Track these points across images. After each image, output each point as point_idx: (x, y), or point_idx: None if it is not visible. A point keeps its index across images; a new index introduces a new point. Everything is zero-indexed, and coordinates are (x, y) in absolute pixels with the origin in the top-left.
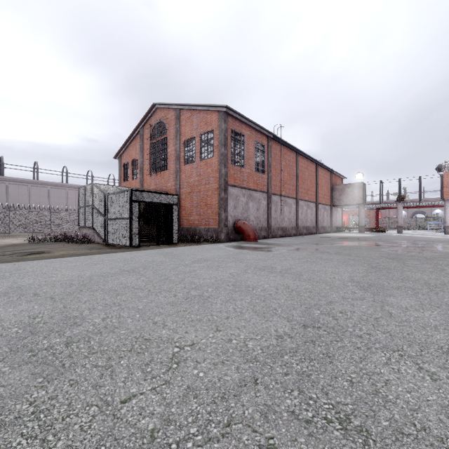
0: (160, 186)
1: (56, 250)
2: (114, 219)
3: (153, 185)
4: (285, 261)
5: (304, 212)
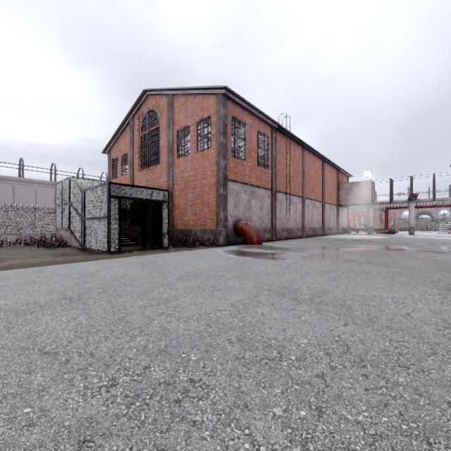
0: (151, 183)
1: (12, 257)
2: (90, 218)
3: (144, 181)
4: (308, 276)
5: (310, 212)
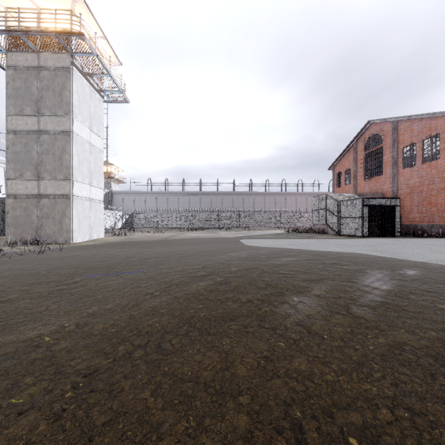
0: (374, 189)
1: (316, 236)
2: (346, 218)
3: (367, 189)
4: None
5: None
